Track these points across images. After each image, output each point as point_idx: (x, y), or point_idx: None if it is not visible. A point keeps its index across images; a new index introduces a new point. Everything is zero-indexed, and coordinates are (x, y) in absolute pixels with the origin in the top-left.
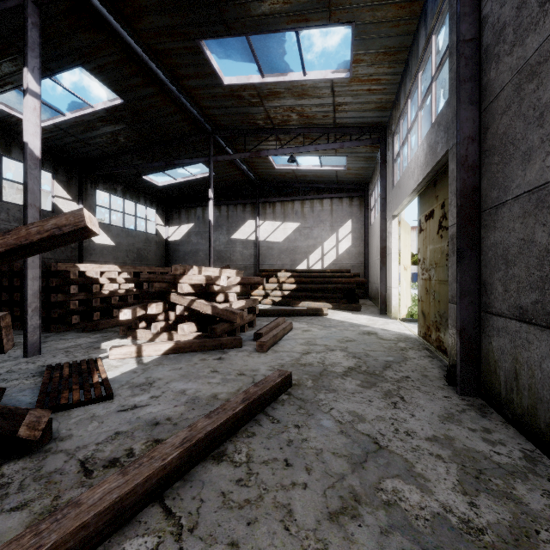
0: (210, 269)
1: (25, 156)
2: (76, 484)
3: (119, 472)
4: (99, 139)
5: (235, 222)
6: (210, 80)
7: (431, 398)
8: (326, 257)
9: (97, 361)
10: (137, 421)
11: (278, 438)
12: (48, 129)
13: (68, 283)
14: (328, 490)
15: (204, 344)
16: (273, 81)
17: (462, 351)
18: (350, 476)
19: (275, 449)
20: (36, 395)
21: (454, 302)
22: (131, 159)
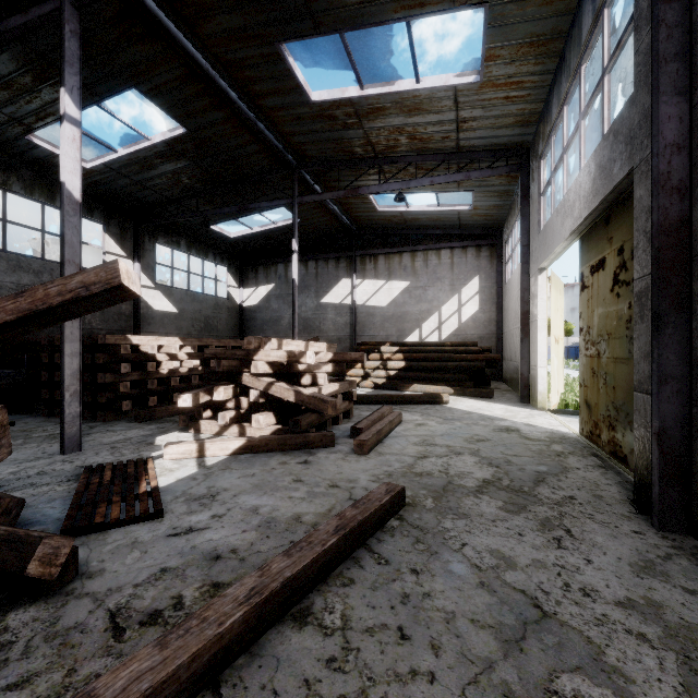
0: (294, 342)
1: (62, 200)
2: (99, 650)
3: (156, 642)
4: (158, 181)
5: (325, 281)
6: (294, 97)
7: (614, 533)
8: (445, 326)
9: (147, 462)
10: (192, 552)
11: (387, 590)
12: (98, 170)
13: (118, 359)
14: (469, 688)
15: (284, 441)
16: (376, 93)
17: (662, 464)
18: (501, 664)
19: (383, 608)
20: (67, 508)
21: (642, 389)
22: (197, 204)
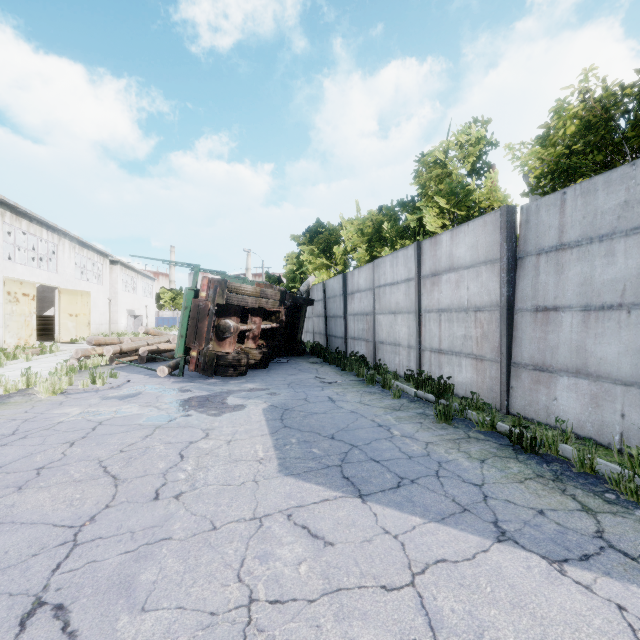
0: None
1: None
2: None
3: None
4: None
5: None
6: None
7: None
8: None
9: None
10: None
11: None
12: None
13: None
14: None
15: None
16: None
17: None
18: None
19: None
20: None
21: None
22: None
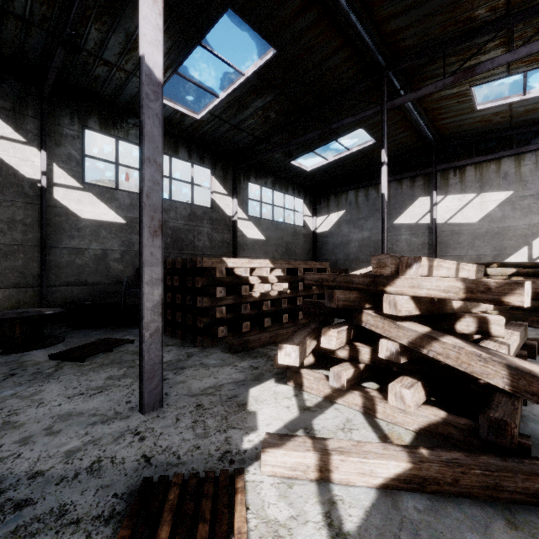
0: (444, 263)
1: (140, 80)
2: None
3: None
4: (250, 121)
5: (398, 202)
6: None
7: None
8: None
9: (234, 497)
10: None
11: None
12: (205, 120)
13: (214, 283)
14: None
15: (496, 481)
16: None
17: None
18: None
19: None
20: None
21: None
22: (282, 138)
